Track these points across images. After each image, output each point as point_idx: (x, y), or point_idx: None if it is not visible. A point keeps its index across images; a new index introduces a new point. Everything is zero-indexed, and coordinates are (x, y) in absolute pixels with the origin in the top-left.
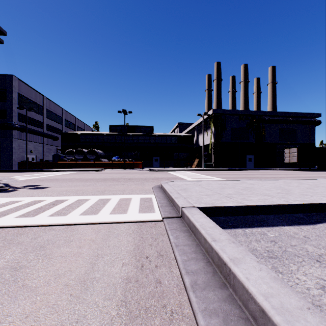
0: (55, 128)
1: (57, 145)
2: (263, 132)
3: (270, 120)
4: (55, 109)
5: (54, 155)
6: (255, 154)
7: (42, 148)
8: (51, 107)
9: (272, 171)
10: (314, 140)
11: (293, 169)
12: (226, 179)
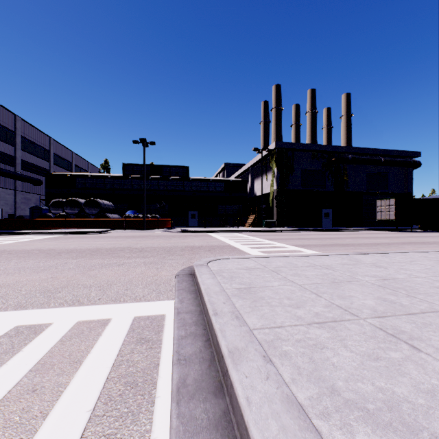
0: (37, 167)
1: (41, 193)
2: (345, 177)
3: (355, 159)
4: (38, 137)
5: (33, 207)
6: (334, 208)
7: (12, 197)
8: (29, 133)
9: (361, 232)
10: (411, 189)
11: (388, 229)
12: (308, 249)
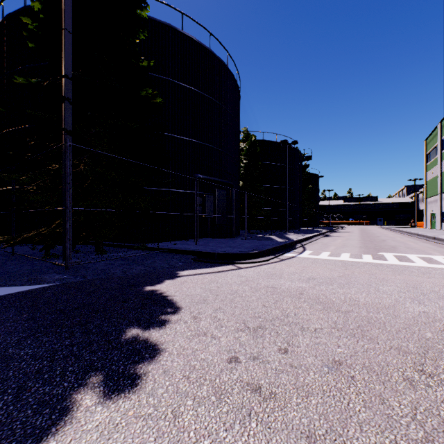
0: None
1: None
2: None
3: None
4: None
5: None
6: None
7: None
8: None
9: None
10: None
11: None
12: None
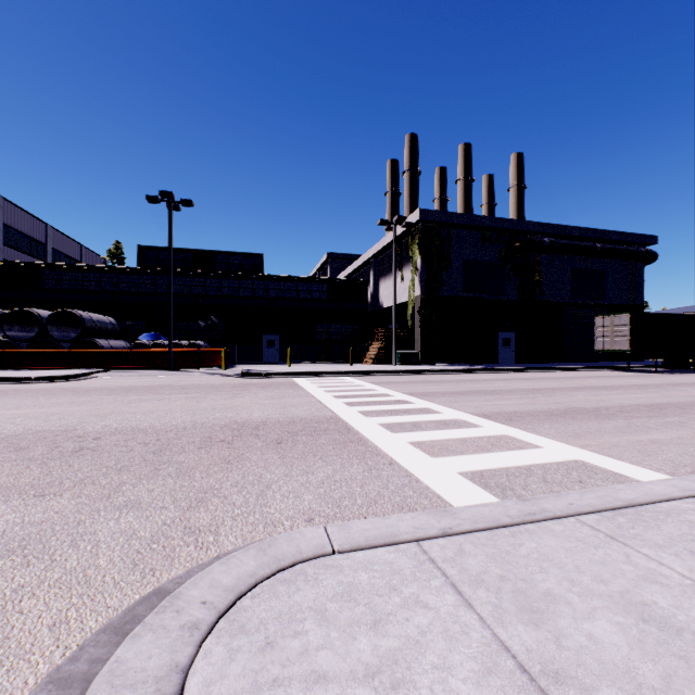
0: None
1: None
2: (537, 276)
3: (555, 245)
4: None
5: None
6: (518, 329)
7: None
8: None
9: (573, 373)
10: (641, 299)
11: (613, 367)
12: (532, 431)
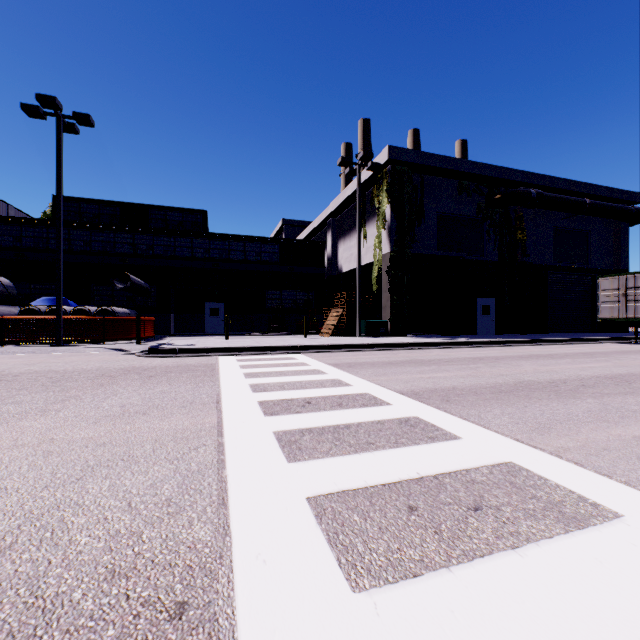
0: None
1: None
2: (520, 234)
3: (543, 197)
4: None
5: None
6: (498, 295)
7: None
8: None
9: (587, 347)
10: (626, 263)
11: (616, 338)
12: None
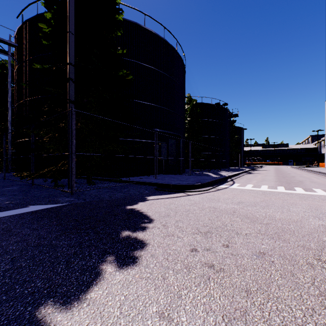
0: None
1: None
2: None
3: None
4: None
5: None
6: None
7: None
8: None
9: None
10: None
11: None
12: None
